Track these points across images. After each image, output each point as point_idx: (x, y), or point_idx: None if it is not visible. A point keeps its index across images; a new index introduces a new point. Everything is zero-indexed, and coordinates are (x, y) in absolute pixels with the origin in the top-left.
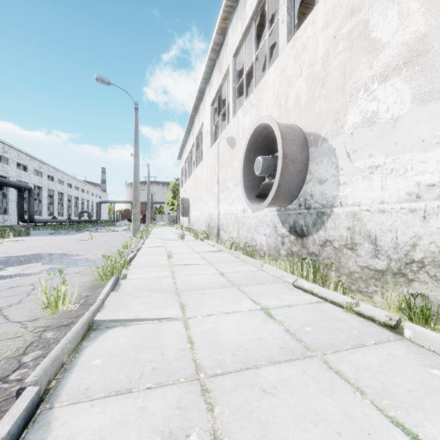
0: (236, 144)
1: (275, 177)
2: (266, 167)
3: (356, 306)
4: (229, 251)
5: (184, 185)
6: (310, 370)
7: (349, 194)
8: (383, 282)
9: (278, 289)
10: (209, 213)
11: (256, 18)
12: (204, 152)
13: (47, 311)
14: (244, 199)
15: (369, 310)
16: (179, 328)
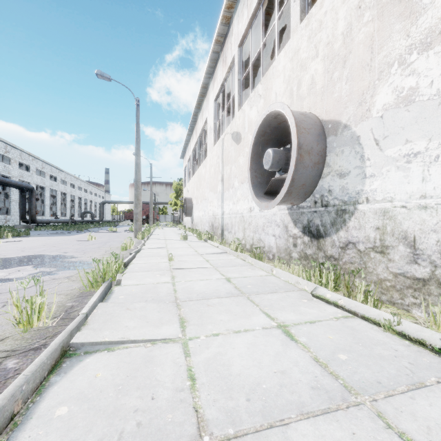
0: (242, 138)
1: (286, 172)
2: (277, 160)
3: (397, 325)
4: (235, 253)
5: (187, 184)
6: (361, 430)
7: (378, 188)
8: (425, 293)
9: (294, 298)
10: (213, 213)
11: (263, 2)
12: (207, 150)
13: (18, 328)
14: (250, 197)
15: (416, 331)
16: (176, 355)
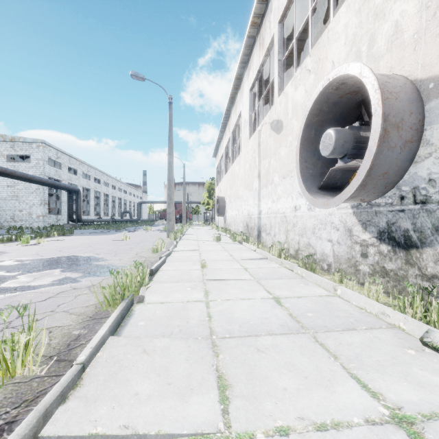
0: (284, 126)
1: (353, 158)
2: (341, 143)
3: None
4: (278, 260)
5: (220, 183)
6: None
7: None
8: None
9: (391, 345)
10: (247, 212)
11: None
12: (242, 145)
13: None
14: (295, 194)
15: None
16: None
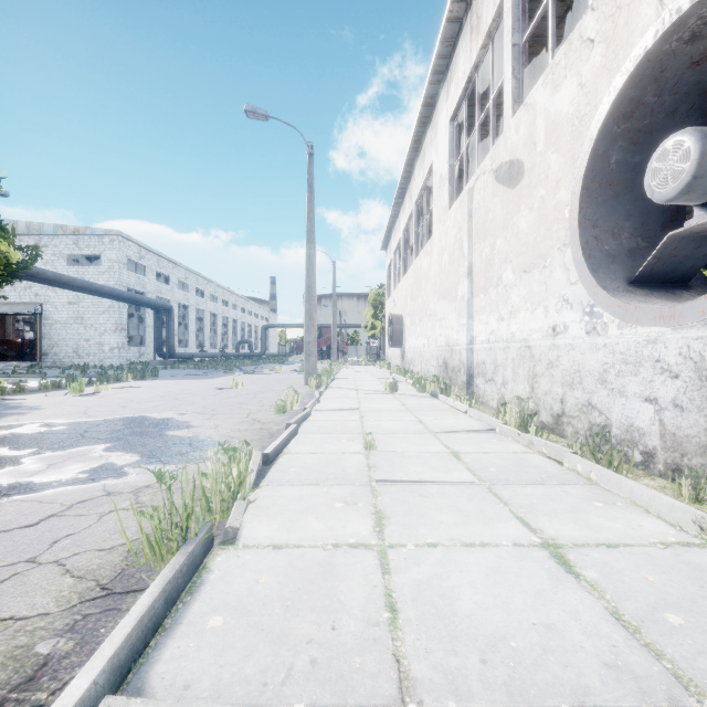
0: (526, 170)
1: None
2: None
3: None
4: (521, 437)
5: (393, 292)
6: None
7: None
8: None
9: None
10: (446, 340)
11: None
12: (434, 222)
13: None
14: (554, 302)
15: None
16: None
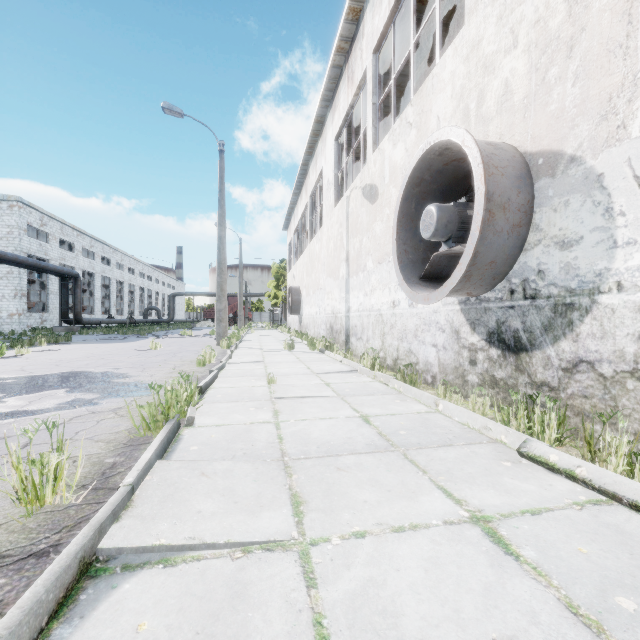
0: (379, 194)
1: (459, 242)
2: (444, 223)
3: None
4: (370, 373)
5: (293, 268)
6: None
7: None
8: None
9: (487, 459)
10: (332, 309)
11: None
12: (324, 215)
13: (21, 507)
14: (393, 285)
15: None
16: (290, 582)
